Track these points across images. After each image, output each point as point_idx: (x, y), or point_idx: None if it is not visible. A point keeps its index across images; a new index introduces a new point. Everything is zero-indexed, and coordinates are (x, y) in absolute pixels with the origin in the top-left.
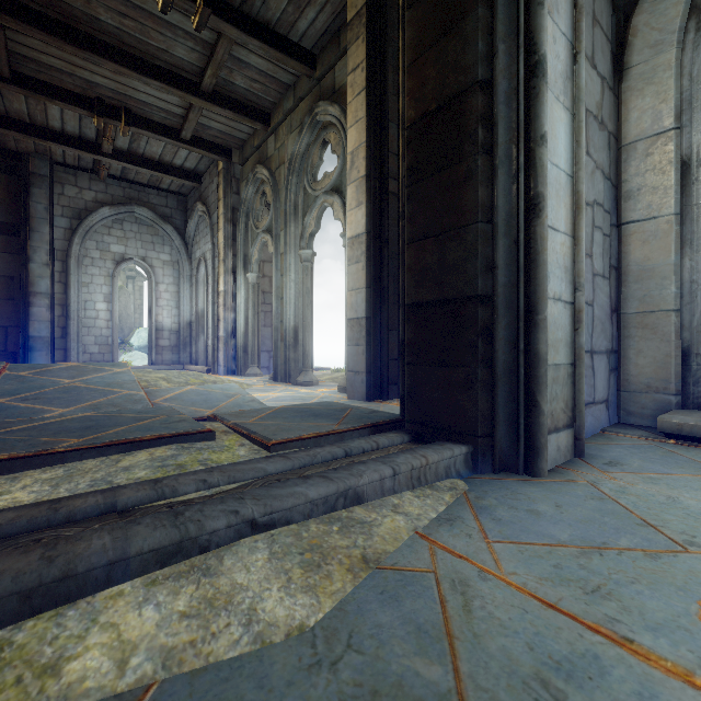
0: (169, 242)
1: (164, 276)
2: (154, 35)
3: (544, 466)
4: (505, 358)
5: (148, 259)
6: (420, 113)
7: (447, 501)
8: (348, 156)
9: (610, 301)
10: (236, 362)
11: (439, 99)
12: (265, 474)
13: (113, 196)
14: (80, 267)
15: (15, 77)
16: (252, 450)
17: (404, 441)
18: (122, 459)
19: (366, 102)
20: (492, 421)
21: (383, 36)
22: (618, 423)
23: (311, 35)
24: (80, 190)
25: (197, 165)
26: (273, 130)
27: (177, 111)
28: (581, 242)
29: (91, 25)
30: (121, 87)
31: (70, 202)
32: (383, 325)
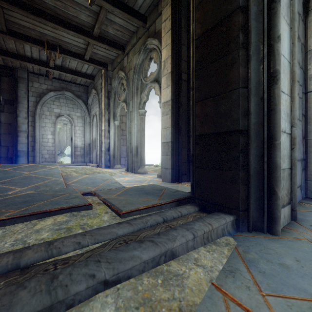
0: (80, 107)
1: (78, 123)
2: (71, 9)
3: (280, 229)
4: (255, 166)
5: (70, 115)
6: (203, 30)
7: (226, 254)
8: (162, 62)
9: (302, 133)
10: (109, 162)
11: (215, 20)
12: (117, 236)
13: (55, 87)
14: (40, 119)
15: (9, 31)
16: (111, 216)
17: (195, 211)
18: (37, 223)
19: (171, 35)
20: (247, 201)
21: (180, 3)
22: (306, 197)
23: (144, 6)
24: (40, 84)
25: (92, 72)
26: (126, 54)
27: (83, 46)
28: (295, 99)
29: (41, 5)
30: (56, 35)
31: (36, 89)
32: (180, 145)
